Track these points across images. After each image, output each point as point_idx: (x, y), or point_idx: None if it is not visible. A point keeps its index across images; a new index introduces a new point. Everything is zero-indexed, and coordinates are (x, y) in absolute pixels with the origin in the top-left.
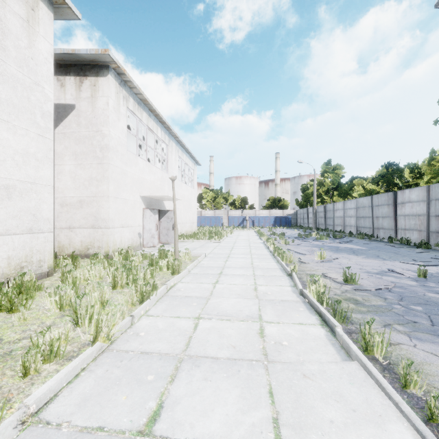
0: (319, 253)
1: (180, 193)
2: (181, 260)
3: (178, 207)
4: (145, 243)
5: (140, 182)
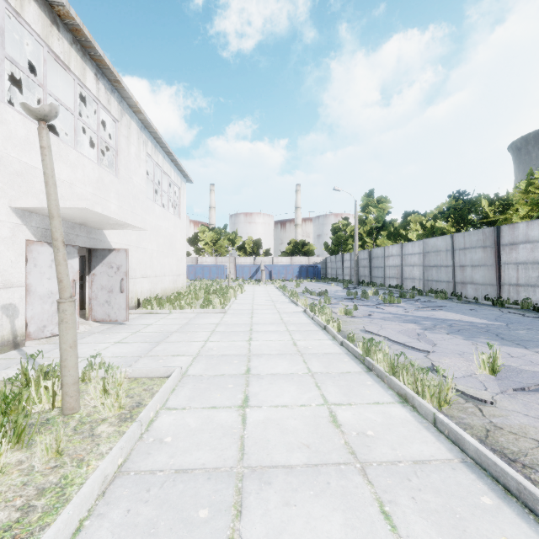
0: (484, 357)
1: (151, 222)
2: (60, 438)
3: (144, 247)
4: (33, 330)
5: (15, 173)
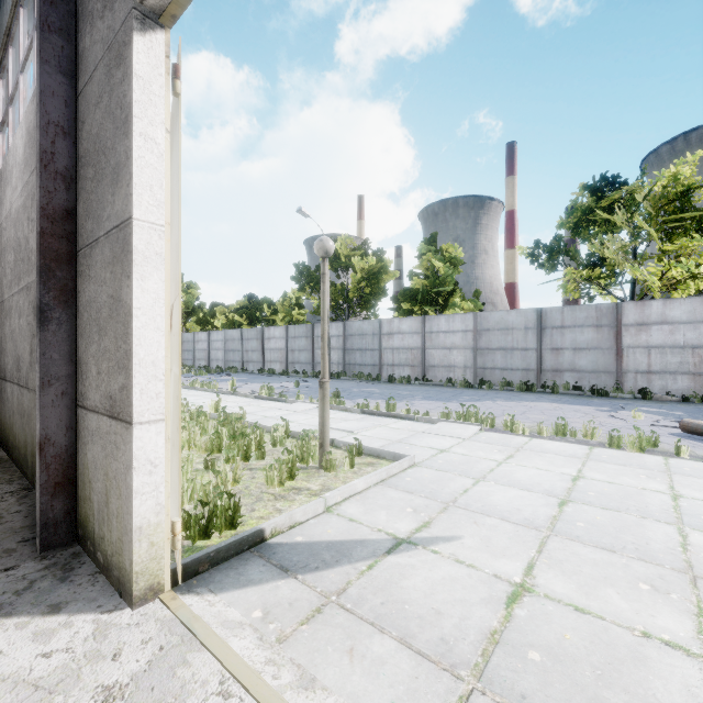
0: (231, 382)
1: None
2: None
3: None
4: None
5: None
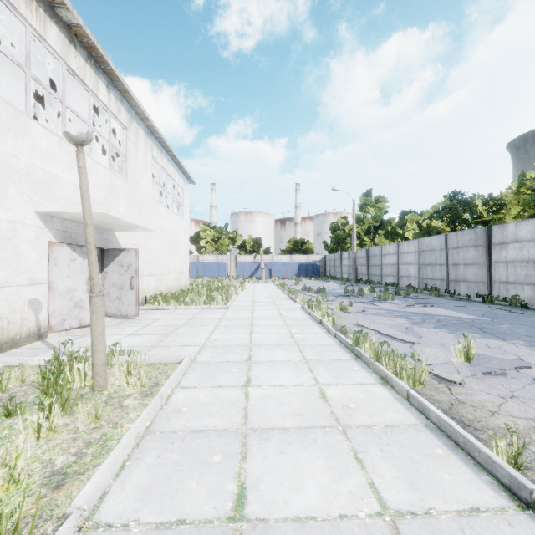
0: (460, 346)
1: (156, 223)
2: (98, 406)
3: (150, 246)
4: (54, 323)
5: (39, 181)
